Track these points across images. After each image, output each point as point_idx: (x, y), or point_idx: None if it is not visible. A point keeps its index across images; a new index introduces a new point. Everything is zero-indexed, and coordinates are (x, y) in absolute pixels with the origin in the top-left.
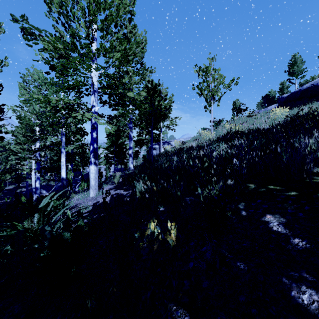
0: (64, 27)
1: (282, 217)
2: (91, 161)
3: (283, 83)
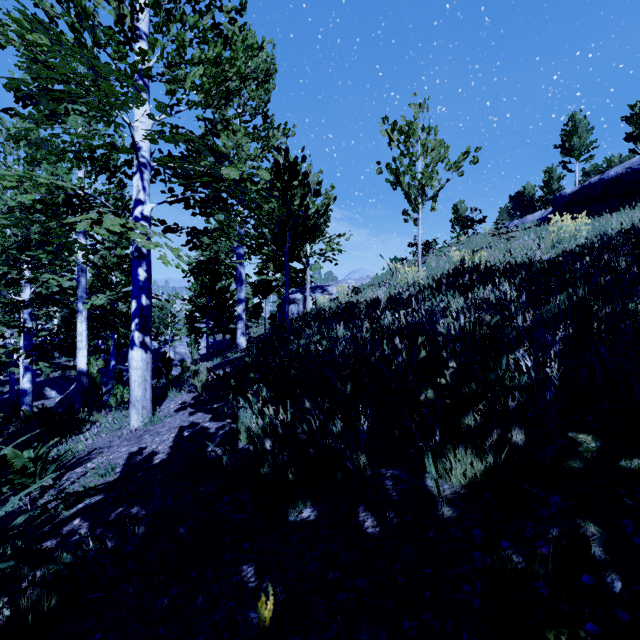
0: None
1: None
2: (133, 338)
3: (550, 171)
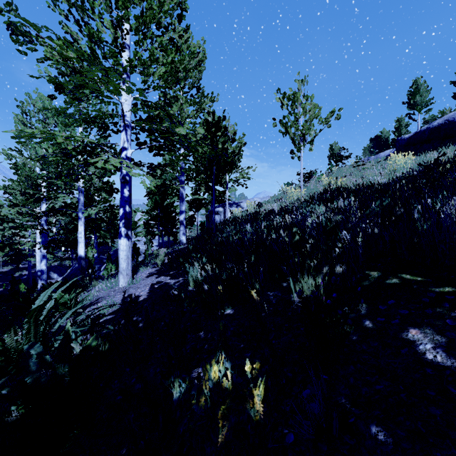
0: (78, 26)
1: (439, 333)
2: (121, 232)
3: (400, 120)
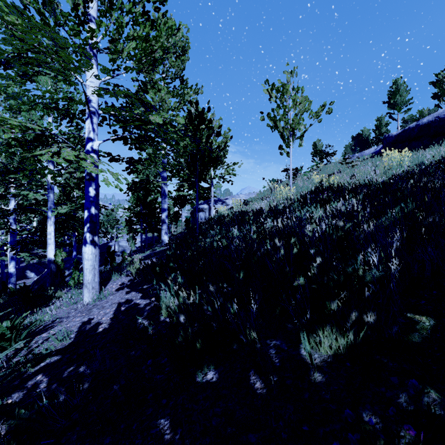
0: None
1: None
2: (85, 238)
3: (380, 119)
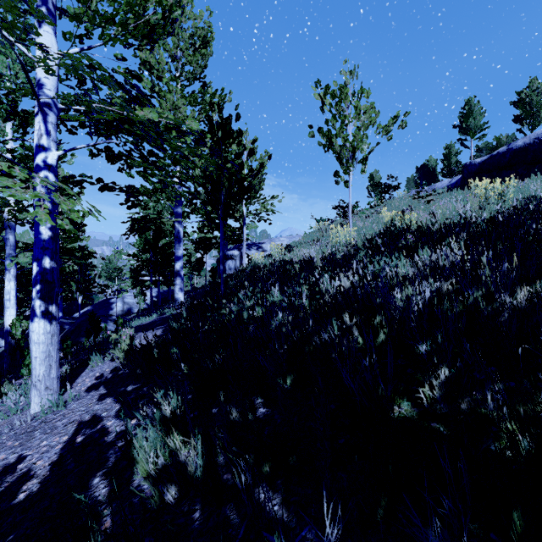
0: None
1: None
2: (33, 307)
3: (450, 147)
